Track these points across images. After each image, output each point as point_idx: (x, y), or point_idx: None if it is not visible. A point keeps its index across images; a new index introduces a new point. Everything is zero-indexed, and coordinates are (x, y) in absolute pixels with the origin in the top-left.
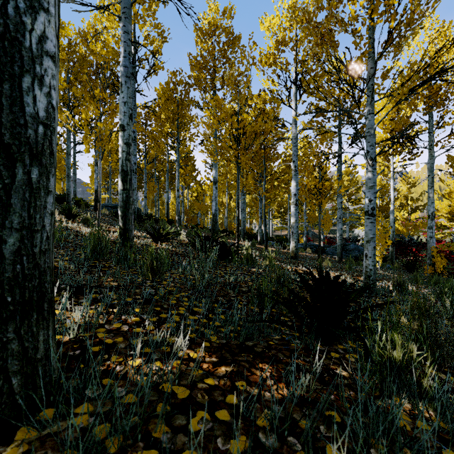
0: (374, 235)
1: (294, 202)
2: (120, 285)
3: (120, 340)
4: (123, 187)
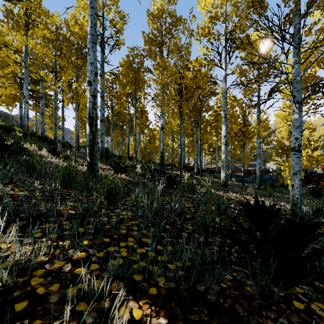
0: (301, 168)
1: (224, 142)
2: (76, 213)
3: (54, 289)
4: (90, 130)
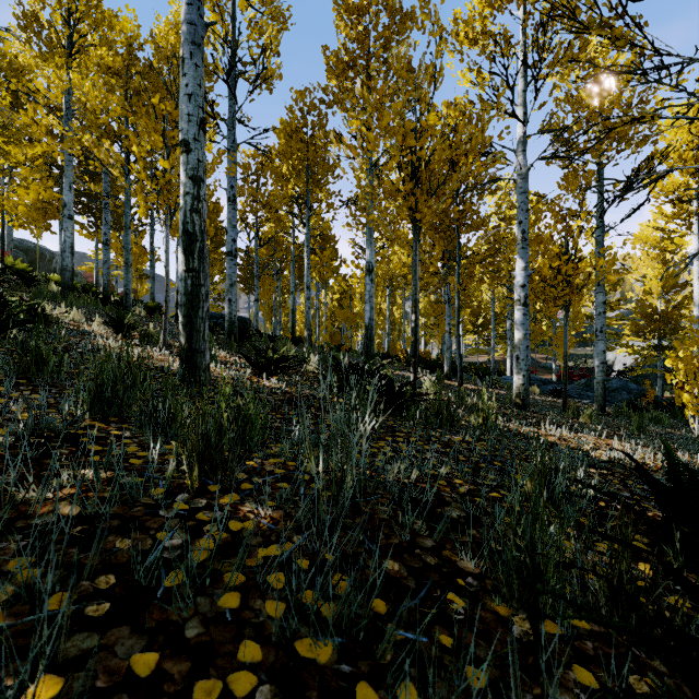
0: None
1: (520, 300)
2: (83, 516)
3: None
4: (185, 266)
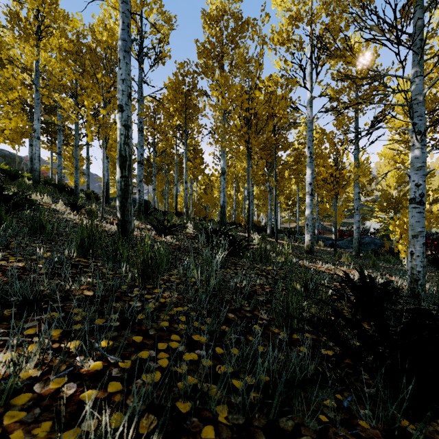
0: (424, 228)
1: (309, 192)
2: (95, 295)
3: (41, 433)
4: (121, 174)
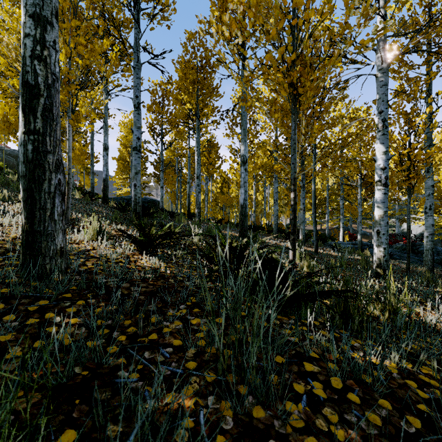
0: None
1: (381, 181)
2: None
3: None
4: (24, 126)
